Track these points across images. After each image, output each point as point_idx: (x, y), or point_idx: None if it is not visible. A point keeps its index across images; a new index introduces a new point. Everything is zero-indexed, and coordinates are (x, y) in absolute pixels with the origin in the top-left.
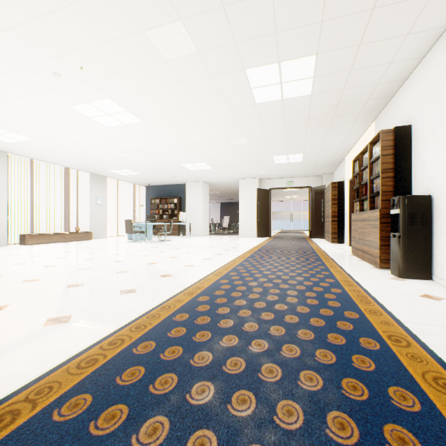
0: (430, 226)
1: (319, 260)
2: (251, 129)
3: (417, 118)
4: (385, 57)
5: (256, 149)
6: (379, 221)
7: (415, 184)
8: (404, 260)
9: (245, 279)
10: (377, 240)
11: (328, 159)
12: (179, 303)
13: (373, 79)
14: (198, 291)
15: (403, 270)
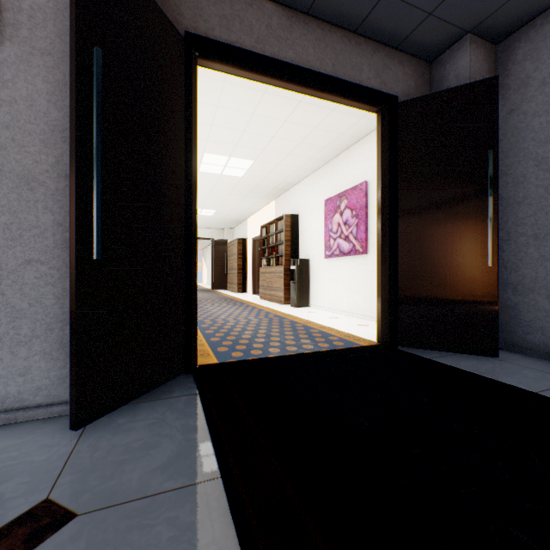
0: (309, 276)
1: (245, 304)
2: None
3: (302, 212)
4: (289, 173)
5: None
6: (284, 273)
7: (301, 251)
8: (298, 297)
9: (212, 316)
10: (282, 286)
11: (235, 218)
12: None
13: (281, 180)
14: None
15: (297, 303)
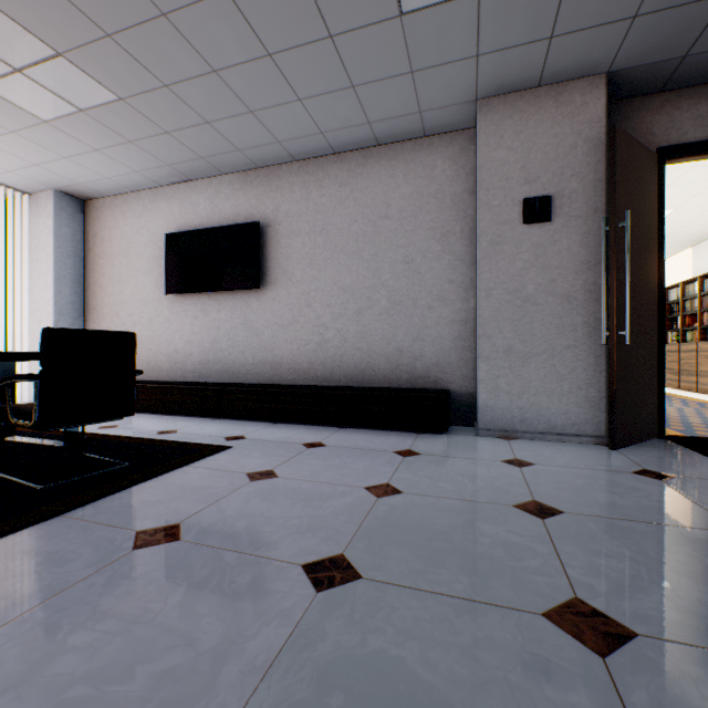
0: None
1: None
2: None
3: None
4: None
5: None
6: None
7: None
8: None
9: None
10: None
11: None
12: None
13: None
14: None
15: None
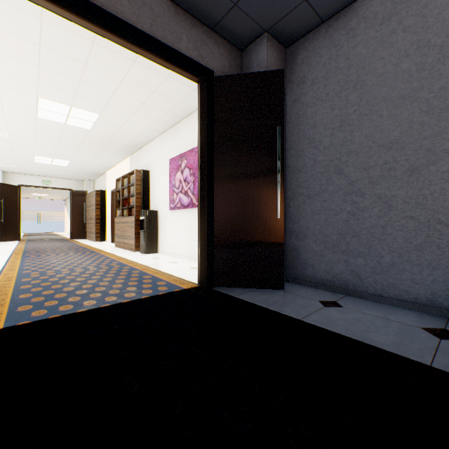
0: (158, 226)
1: (95, 252)
2: (20, 130)
3: (153, 168)
4: (138, 131)
5: (17, 145)
6: (135, 223)
7: (152, 203)
8: (147, 244)
9: (46, 267)
10: (133, 235)
11: (93, 170)
12: (10, 284)
13: (132, 137)
14: (14, 278)
15: (146, 250)
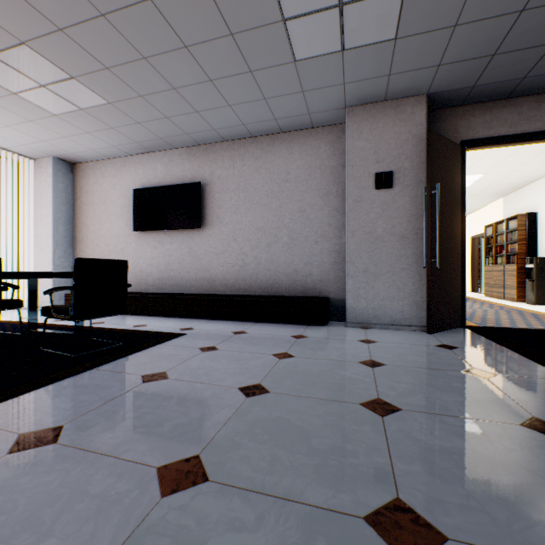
0: None
1: (469, 299)
2: None
3: (542, 209)
4: (524, 175)
5: None
6: (516, 271)
7: (540, 249)
8: (536, 295)
9: None
10: (514, 284)
11: None
12: None
13: (513, 181)
14: None
15: (535, 300)
